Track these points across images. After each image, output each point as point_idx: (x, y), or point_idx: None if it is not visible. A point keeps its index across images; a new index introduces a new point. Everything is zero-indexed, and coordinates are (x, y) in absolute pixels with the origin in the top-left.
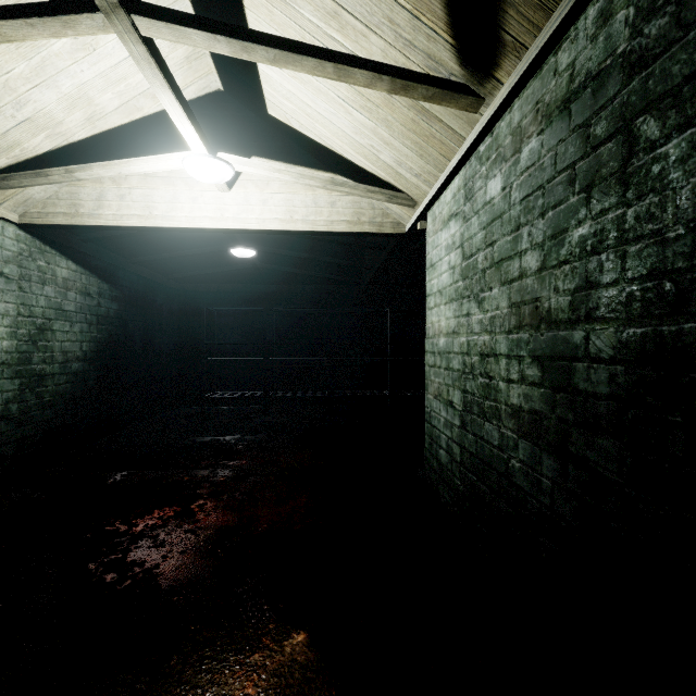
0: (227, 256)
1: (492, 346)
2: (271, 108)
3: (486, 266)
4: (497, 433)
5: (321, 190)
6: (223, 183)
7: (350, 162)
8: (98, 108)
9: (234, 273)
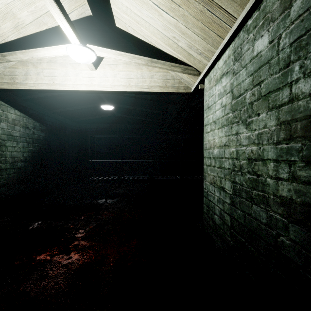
0: (101, 110)
1: (259, 153)
2: (117, 22)
3: (253, 100)
4: (265, 214)
5: (145, 69)
6: (91, 64)
7: (161, 51)
8: (20, 20)
9: (104, 119)
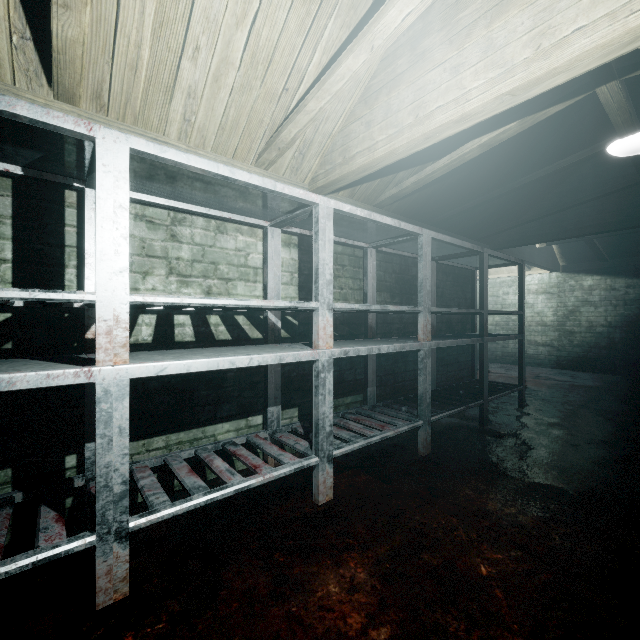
0: None
1: None
2: None
3: None
4: None
5: None
6: None
7: None
8: None
9: None
